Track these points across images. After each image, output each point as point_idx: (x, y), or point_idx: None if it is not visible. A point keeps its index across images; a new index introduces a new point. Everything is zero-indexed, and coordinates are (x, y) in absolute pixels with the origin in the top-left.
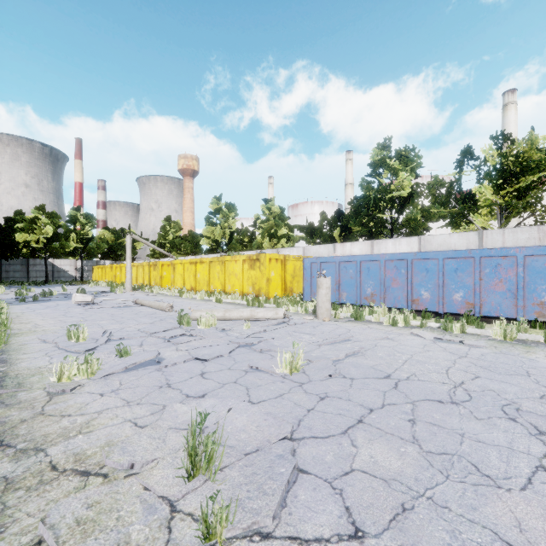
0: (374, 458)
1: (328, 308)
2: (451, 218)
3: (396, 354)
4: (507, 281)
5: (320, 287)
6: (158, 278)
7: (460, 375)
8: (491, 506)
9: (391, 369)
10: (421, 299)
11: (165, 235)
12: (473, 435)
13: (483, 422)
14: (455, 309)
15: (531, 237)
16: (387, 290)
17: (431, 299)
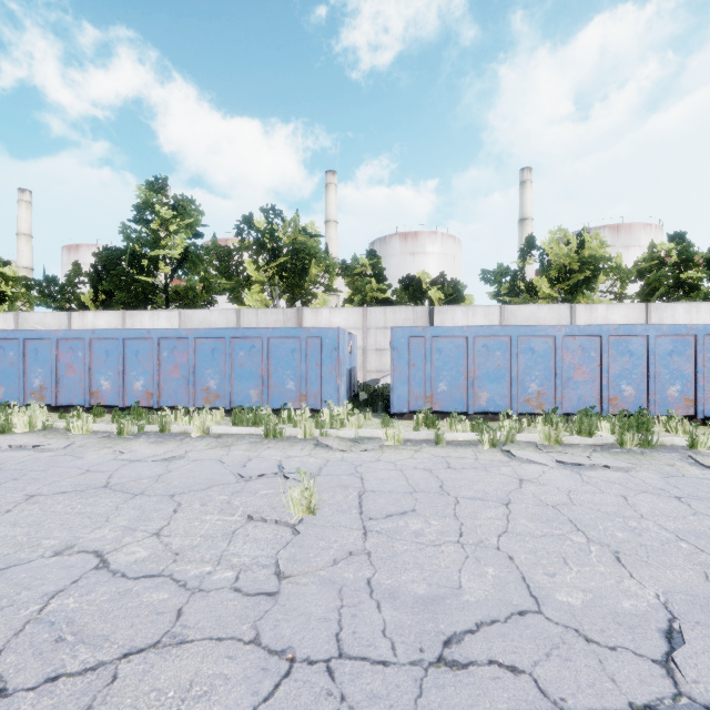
0: None
1: None
2: (230, 292)
3: None
4: (182, 366)
5: None
6: None
7: None
8: None
9: None
10: (102, 390)
11: None
12: None
13: None
14: (136, 401)
15: (279, 320)
16: (62, 381)
17: (112, 391)
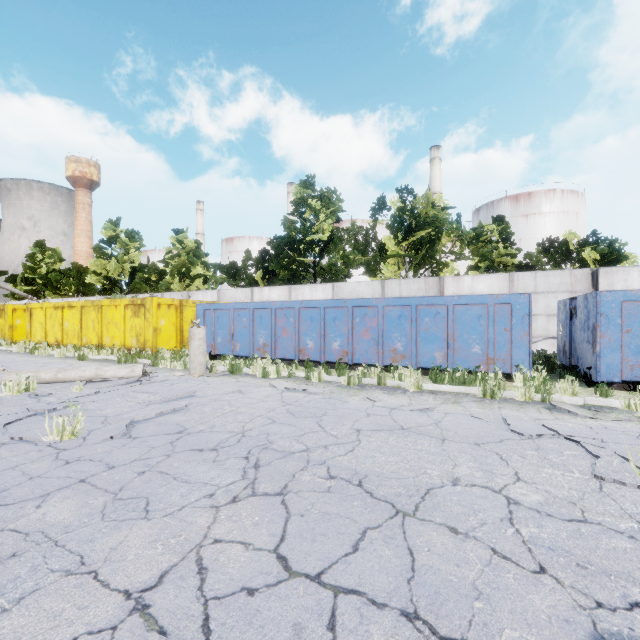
0: (46, 515)
1: (201, 362)
2: (367, 266)
3: (224, 407)
4: (372, 330)
5: (192, 338)
6: (6, 328)
7: (258, 423)
8: (113, 536)
9: (195, 424)
10: (307, 348)
11: (34, 268)
12: (188, 477)
13: (214, 464)
14: (334, 357)
15: (420, 288)
16: (278, 340)
17: (315, 349)
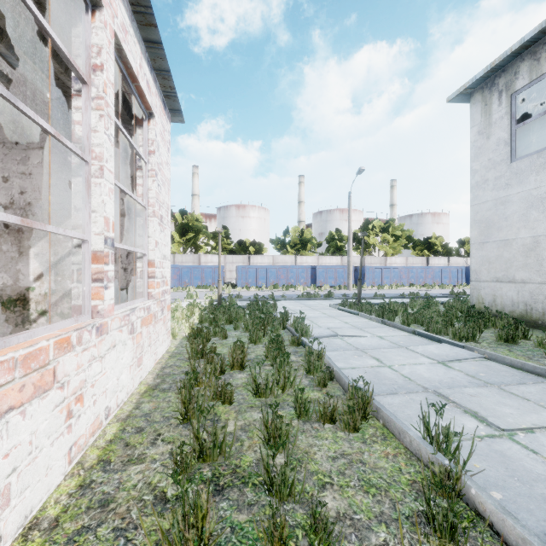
0: None
1: None
2: None
3: None
4: (177, 276)
5: None
6: None
7: None
8: None
9: None
10: None
11: None
12: None
13: None
14: None
15: (191, 259)
16: None
17: None
